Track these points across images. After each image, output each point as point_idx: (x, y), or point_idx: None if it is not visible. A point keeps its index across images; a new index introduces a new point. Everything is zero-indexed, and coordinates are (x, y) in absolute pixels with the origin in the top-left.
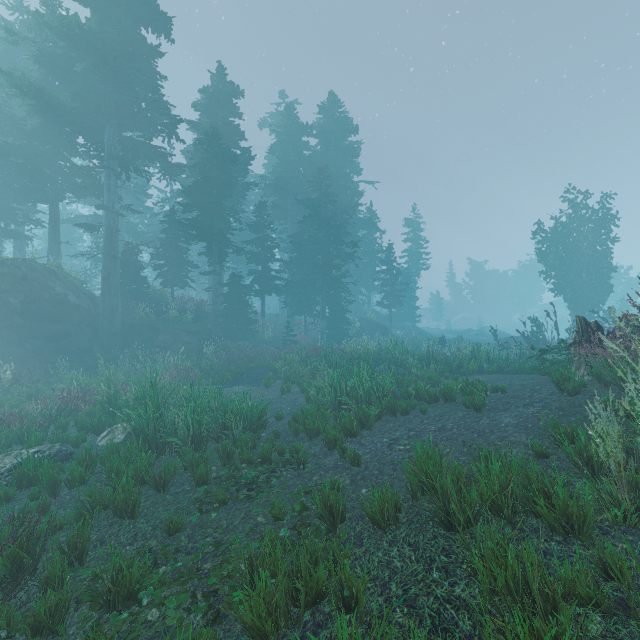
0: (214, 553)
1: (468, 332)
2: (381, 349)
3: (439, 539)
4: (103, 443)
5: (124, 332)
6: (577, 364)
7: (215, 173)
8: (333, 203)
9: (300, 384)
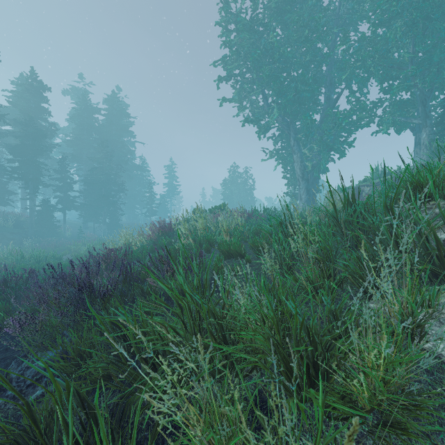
0: None
1: None
2: None
3: None
4: None
5: None
6: None
7: (31, 141)
8: (110, 162)
9: None
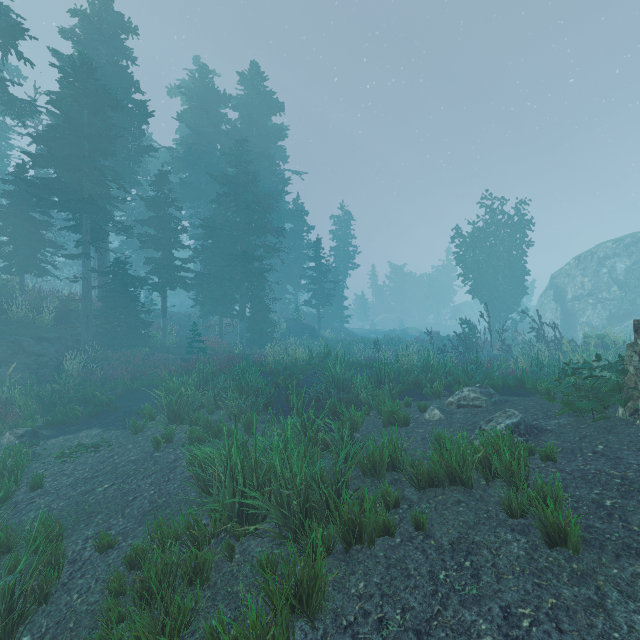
0: None
1: (392, 332)
2: (312, 357)
3: None
4: None
5: None
6: None
7: (88, 120)
8: (254, 182)
9: (193, 423)
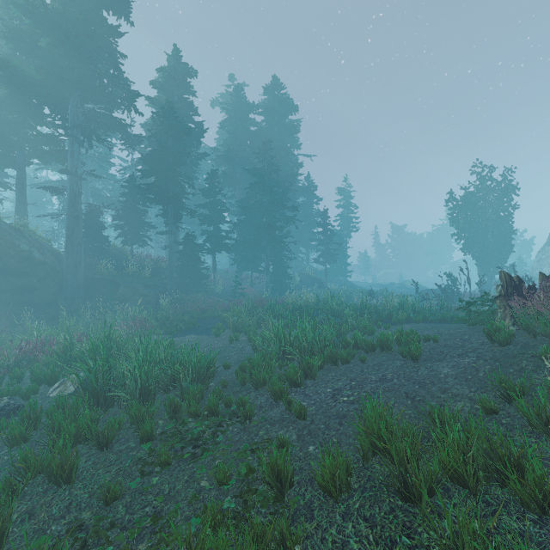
0: (152, 528)
1: (391, 285)
2: (319, 300)
3: (397, 513)
4: (54, 394)
5: (87, 286)
6: (502, 315)
7: (171, 143)
8: (276, 172)
9: (247, 333)
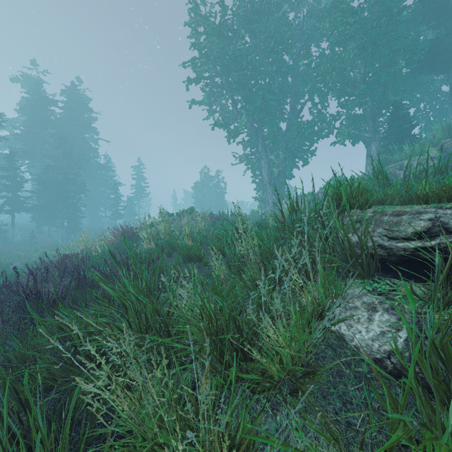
0: None
1: None
2: None
3: None
4: None
5: None
6: None
7: None
8: (69, 160)
9: None
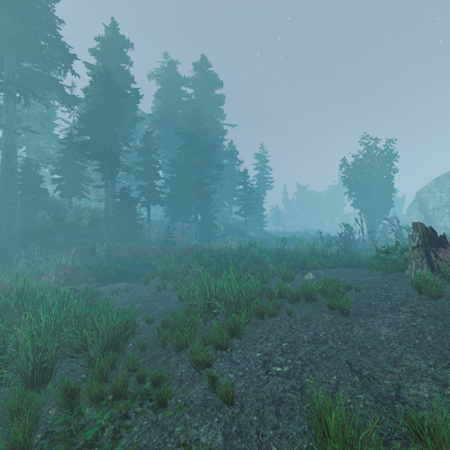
0: None
1: (298, 233)
2: (241, 247)
3: None
4: None
5: (23, 235)
6: (420, 265)
7: (107, 105)
8: (204, 136)
9: (175, 280)
